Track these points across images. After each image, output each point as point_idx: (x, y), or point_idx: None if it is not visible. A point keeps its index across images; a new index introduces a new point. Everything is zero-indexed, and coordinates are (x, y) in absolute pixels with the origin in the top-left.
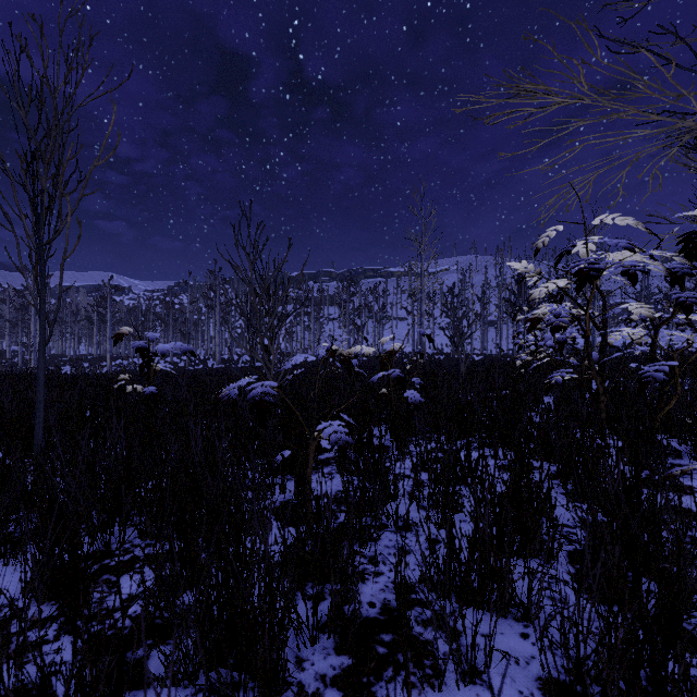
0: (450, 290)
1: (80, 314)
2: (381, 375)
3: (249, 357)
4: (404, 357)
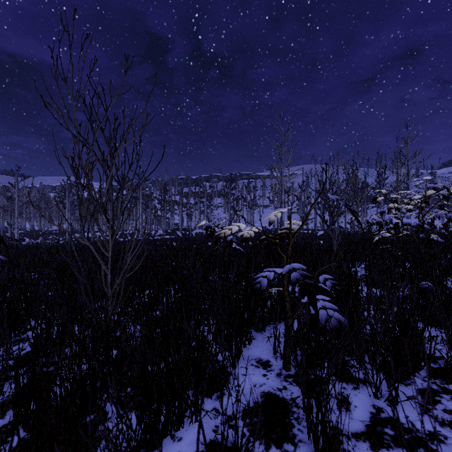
0: (300, 185)
1: (51, 203)
2: (272, 273)
3: (163, 232)
4: (268, 232)
